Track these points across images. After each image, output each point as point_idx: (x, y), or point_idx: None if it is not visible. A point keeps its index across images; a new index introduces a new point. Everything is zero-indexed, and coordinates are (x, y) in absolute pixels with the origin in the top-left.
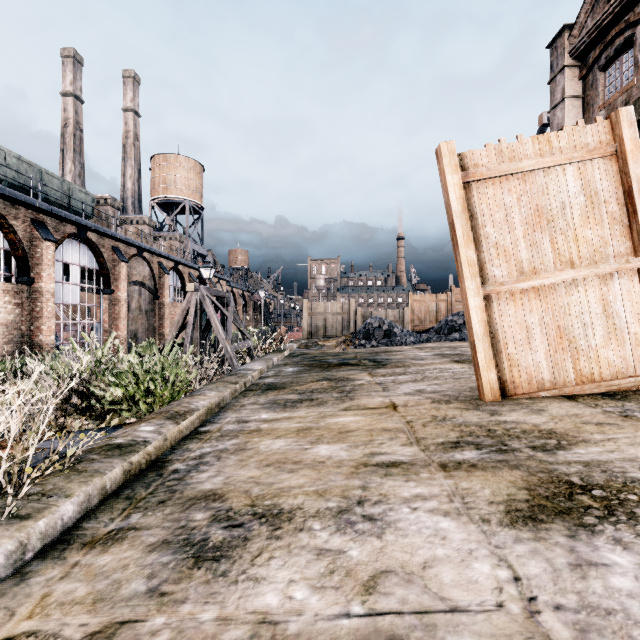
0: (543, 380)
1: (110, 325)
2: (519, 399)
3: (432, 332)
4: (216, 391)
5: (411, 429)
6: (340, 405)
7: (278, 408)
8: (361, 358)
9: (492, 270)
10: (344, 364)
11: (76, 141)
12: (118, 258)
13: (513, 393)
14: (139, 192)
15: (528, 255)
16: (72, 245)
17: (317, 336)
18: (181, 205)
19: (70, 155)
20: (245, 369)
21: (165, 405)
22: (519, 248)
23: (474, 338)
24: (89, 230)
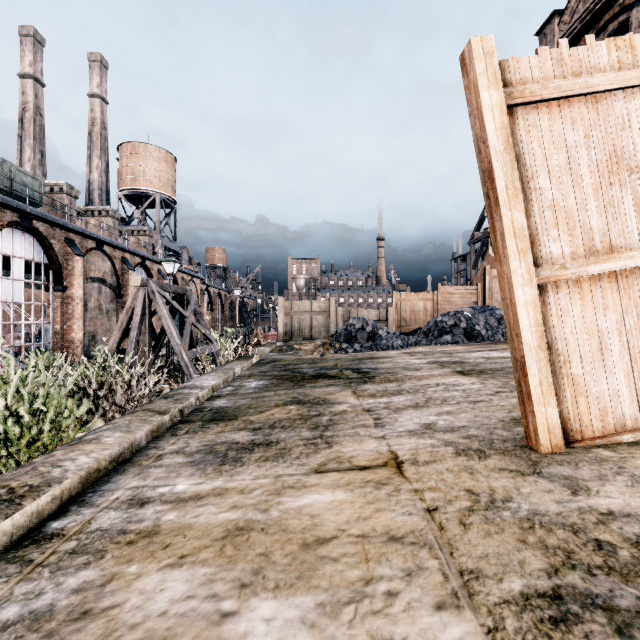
0: (623, 416)
1: (62, 326)
2: (592, 448)
3: (420, 334)
4: (123, 431)
5: (442, 537)
6: (311, 458)
7: (211, 464)
8: (342, 367)
9: (547, 245)
10: (321, 376)
11: (36, 127)
12: (72, 251)
13: (579, 437)
14: (107, 184)
15: (601, 222)
16: (14, 235)
17: (294, 338)
18: (151, 198)
19: (29, 142)
20: (190, 386)
21: (36, 457)
22: (588, 211)
23: (524, 352)
24: (35, 218)
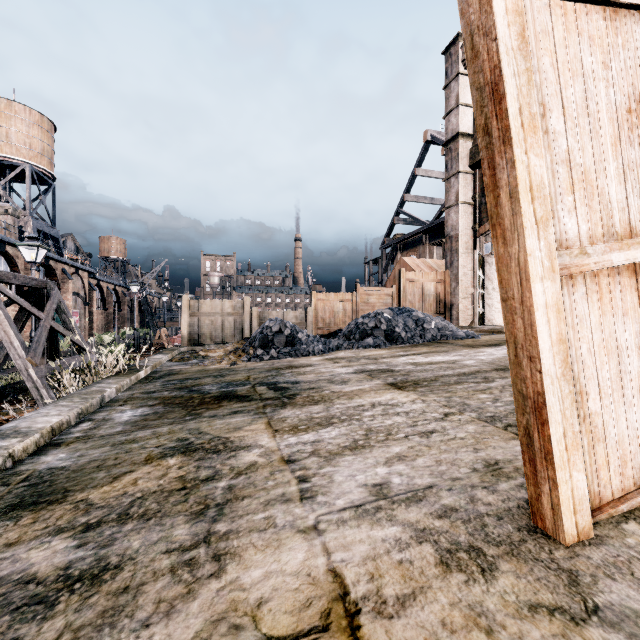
0: None
1: None
2: (623, 524)
3: (341, 336)
4: None
5: None
6: (174, 623)
7: None
8: (256, 381)
9: (562, 219)
10: (227, 397)
11: None
12: None
13: (597, 503)
14: None
15: (620, 193)
16: None
17: (202, 342)
18: (18, 169)
19: None
20: (5, 433)
21: None
22: (606, 175)
23: (544, 387)
24: None
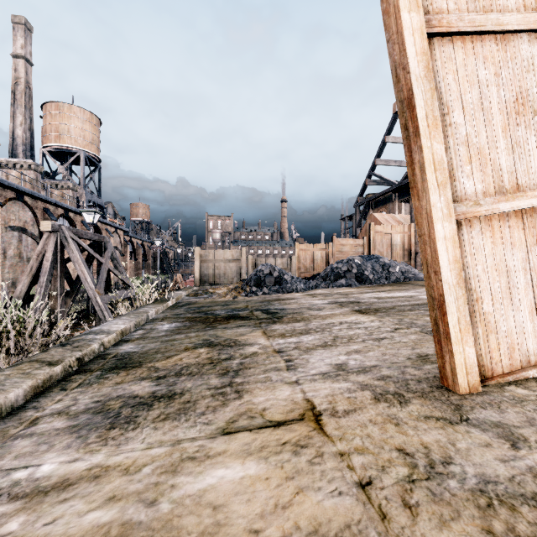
0: (528, 351)
1: None
2: (505, 386)
3: (319, 278)
4: None
5: (387, 533)
6: (218, 414)
7: (97, 429)
8: (253, 308)
9: (462, 181)
10: (233, 317)
11: None
12: None
13: (490, 374)
14: (31, 140)
15: (509, 161)
16: None
17: (209, 283)
18: (75, 155)
19: None
20: (96, 331)
21: None
22: (498, 150)
23: (443, 290)
24: None
